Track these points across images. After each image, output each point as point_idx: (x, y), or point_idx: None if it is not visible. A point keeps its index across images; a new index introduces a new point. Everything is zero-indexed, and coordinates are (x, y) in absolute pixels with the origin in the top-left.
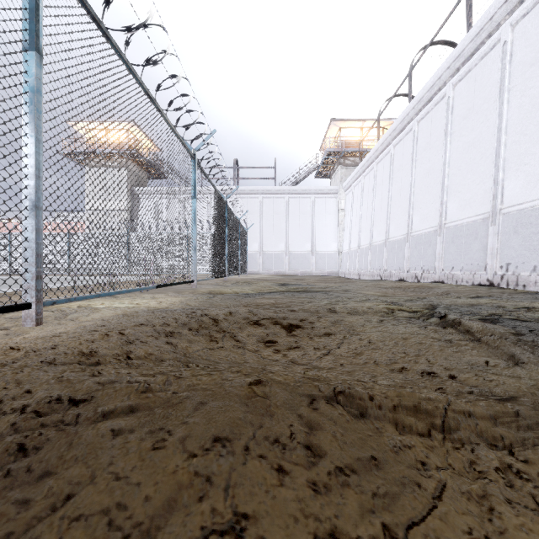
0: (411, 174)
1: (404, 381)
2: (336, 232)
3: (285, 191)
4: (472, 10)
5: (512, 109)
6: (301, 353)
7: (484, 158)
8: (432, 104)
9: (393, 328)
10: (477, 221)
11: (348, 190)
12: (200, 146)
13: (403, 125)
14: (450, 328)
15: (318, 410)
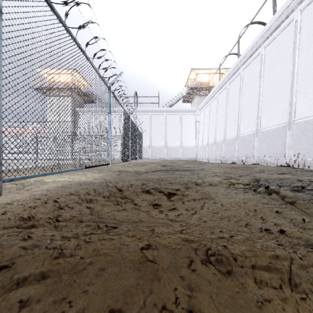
0: (239, 100)
1: (250, 235)
2: (194, 134)
3: (164, 110)
4: (276, 2)
5: (301, 61)
6: (177, 213)
7: (284, 90)
8: (252, 58)
9: (236, 195)
10: (279, 127)
11: (201, 110)
12: (113, 81)
13: (234, 71)
14: (273, 196)
15: (196, 271)
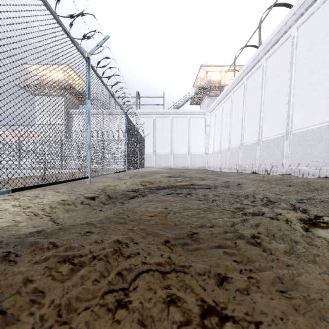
0: (261, 97)
1: None
2: (204, 140)
3: (170, 113)
4: None
5: None
6: None
7: (328, 78)
8: (278, 44)
9: None
10: (322, 127)
11: (212, 112)
12: (94, 50)
13: (254, 63)
14: None
15: None
